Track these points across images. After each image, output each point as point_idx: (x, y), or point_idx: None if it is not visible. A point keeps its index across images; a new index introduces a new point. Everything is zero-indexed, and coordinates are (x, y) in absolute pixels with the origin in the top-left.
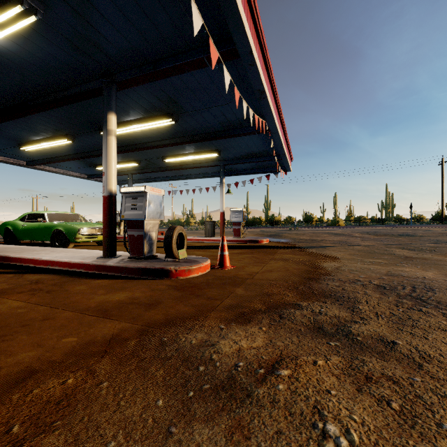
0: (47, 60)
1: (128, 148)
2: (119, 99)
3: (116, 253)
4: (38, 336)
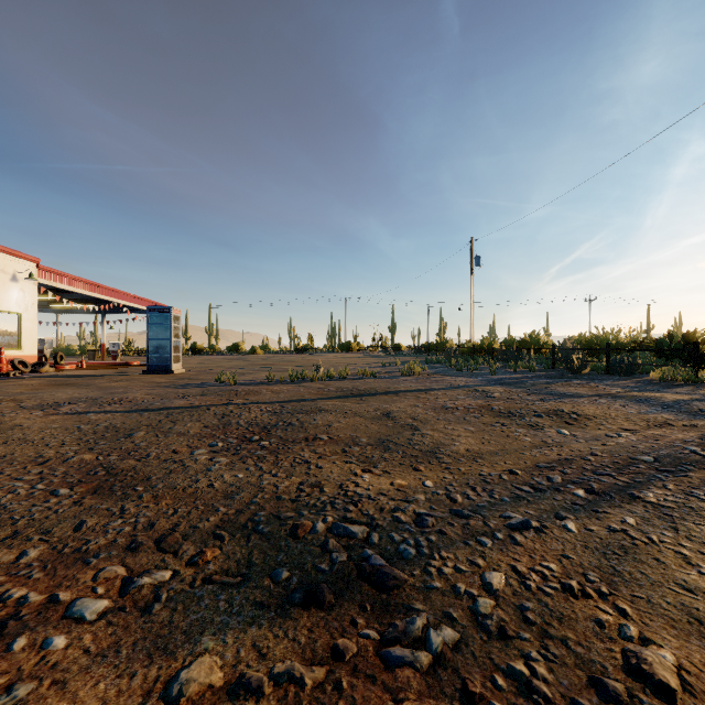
0: None
1: None
2: None
3: None
4: None
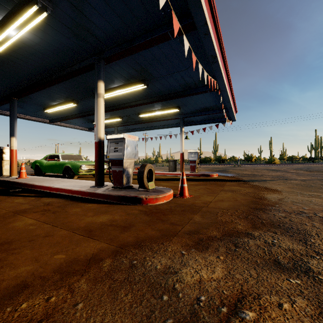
0: (57, 46)
1: (114, 108)
2: (107, 71)
3: (104, 184)
4: (38, 251)
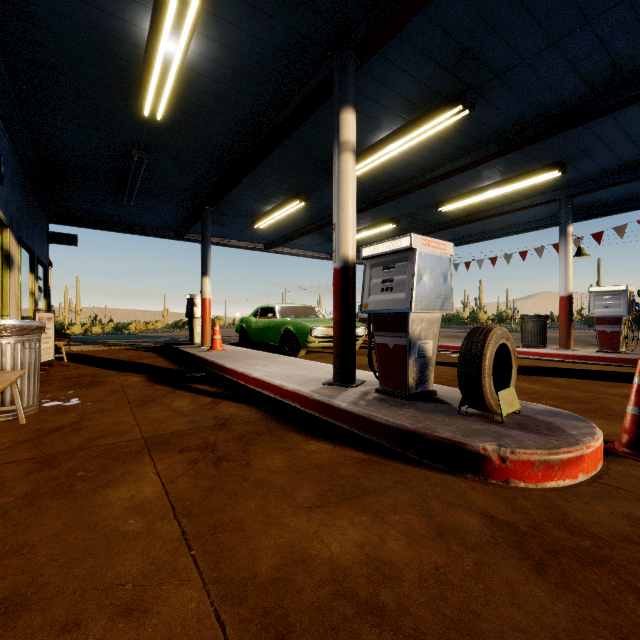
0: (254, 54)
1: (380, 197)
2: (363, 96)
3: (357, 375)
4: None
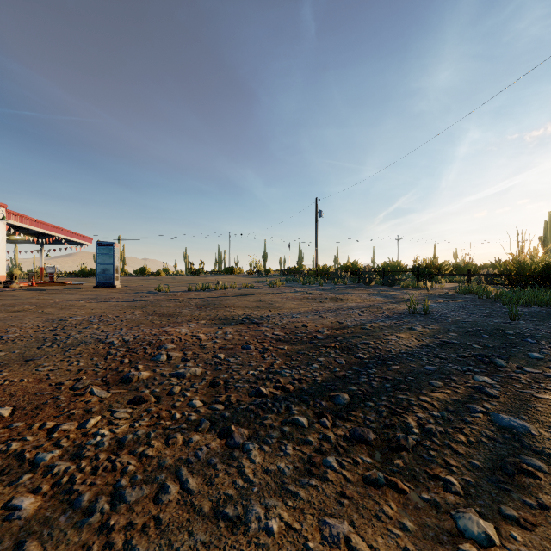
0: None
1: None
2: None
3: None
4: None
